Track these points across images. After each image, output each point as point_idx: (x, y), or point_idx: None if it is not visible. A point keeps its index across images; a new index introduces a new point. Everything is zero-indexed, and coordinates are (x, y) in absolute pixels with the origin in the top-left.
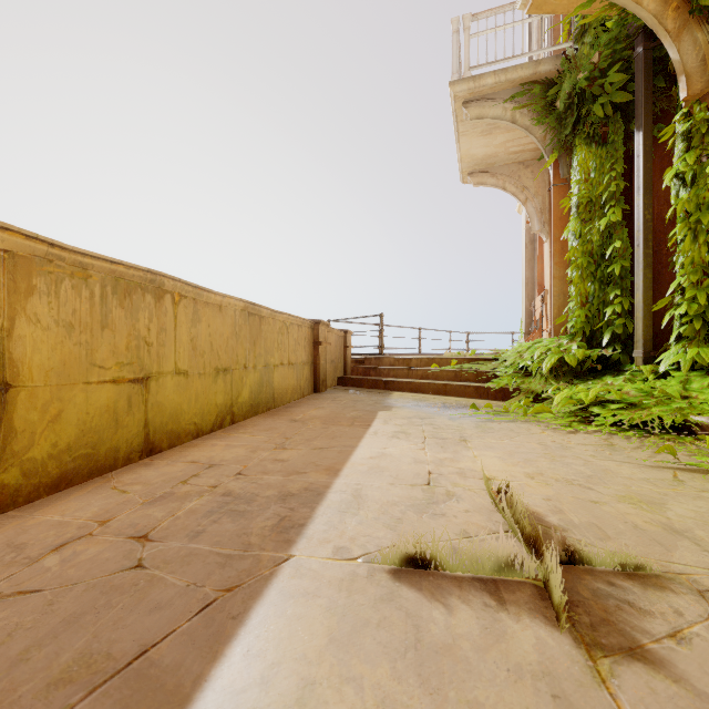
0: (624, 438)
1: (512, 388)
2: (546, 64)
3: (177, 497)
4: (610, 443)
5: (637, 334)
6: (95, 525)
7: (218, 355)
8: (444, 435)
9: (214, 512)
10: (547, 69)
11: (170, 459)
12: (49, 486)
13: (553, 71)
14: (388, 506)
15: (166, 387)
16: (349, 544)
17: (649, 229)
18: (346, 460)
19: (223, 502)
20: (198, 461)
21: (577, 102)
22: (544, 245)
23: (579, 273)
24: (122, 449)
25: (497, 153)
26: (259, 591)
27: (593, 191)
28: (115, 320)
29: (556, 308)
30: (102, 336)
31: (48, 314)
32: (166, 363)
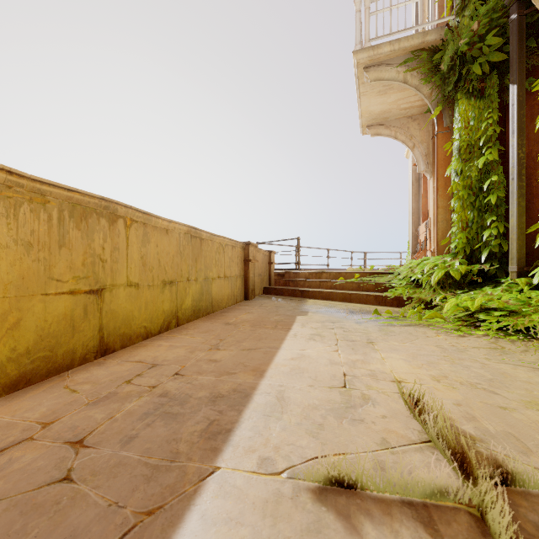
0: (510, 341)
1: (406, 297)
2: (432, 34)
3: (119, 398)
4: (500, 346)
5: (512, 252)
6: (39, 427)
7: (165, 270)
8: (353, 338)
9: (149, 414)
10: (433, 38)
11: (120, 358)
12: (8, 386)
13: (438, 40)
14: (309, 410)
15: (119, 297)
16: (273, 454)
17: (522, 165)
18: (270, 361)
19: (159, 403)
20: (144, 361)
21: (459, 64)
22: (428, 182)
23: (461, 203)
24: (78, 350)
25: (391, 109)
26: (181, 514)
27: (472, 135)
28: (72, 240)
29: (440, 232)
30: (59, 253)
31: (7, 233)
32: (119, 277)
